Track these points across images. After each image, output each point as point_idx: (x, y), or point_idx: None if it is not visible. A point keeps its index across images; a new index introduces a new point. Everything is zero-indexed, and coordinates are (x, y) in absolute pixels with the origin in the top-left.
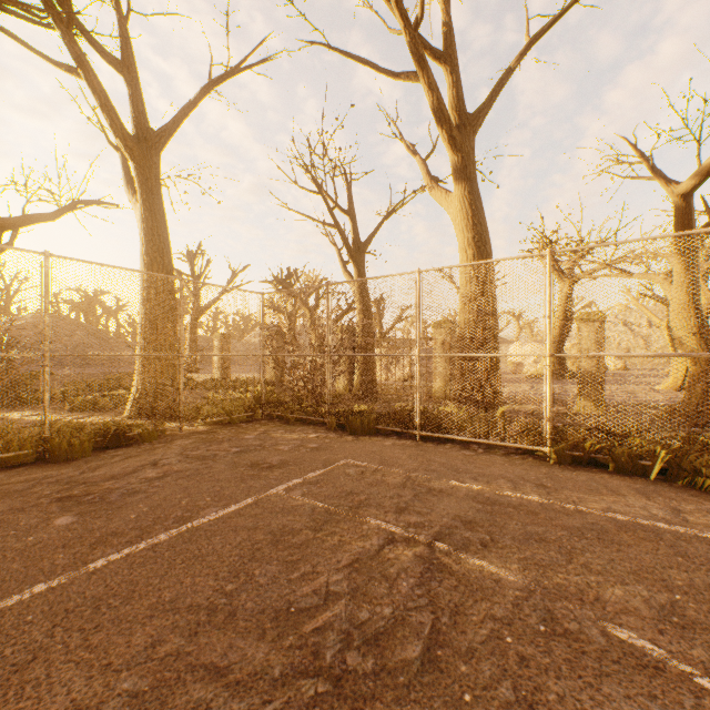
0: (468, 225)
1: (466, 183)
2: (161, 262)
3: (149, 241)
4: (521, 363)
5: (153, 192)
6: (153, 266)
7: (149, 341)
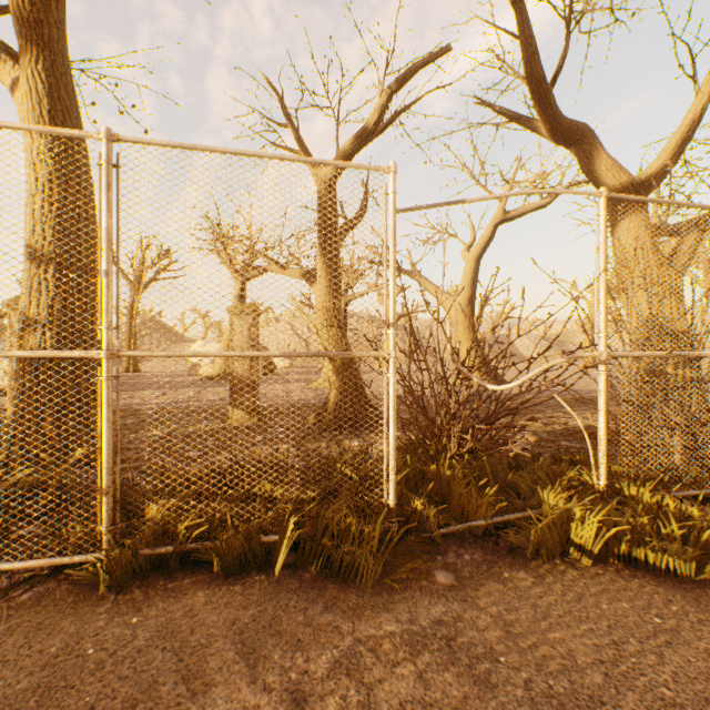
0: (42, 123)
1: (42, 51)
2: None
3: None
4: (199, 363)
5: None
6: None
7: None
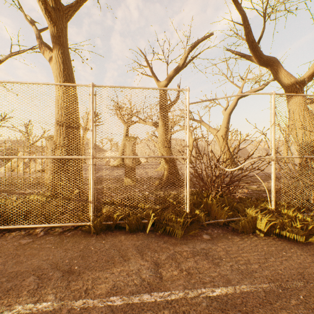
0: (61, 73)
1: (60, 47)
2: None
3: None
4: (109, 160)
5: None
6: None
7: None
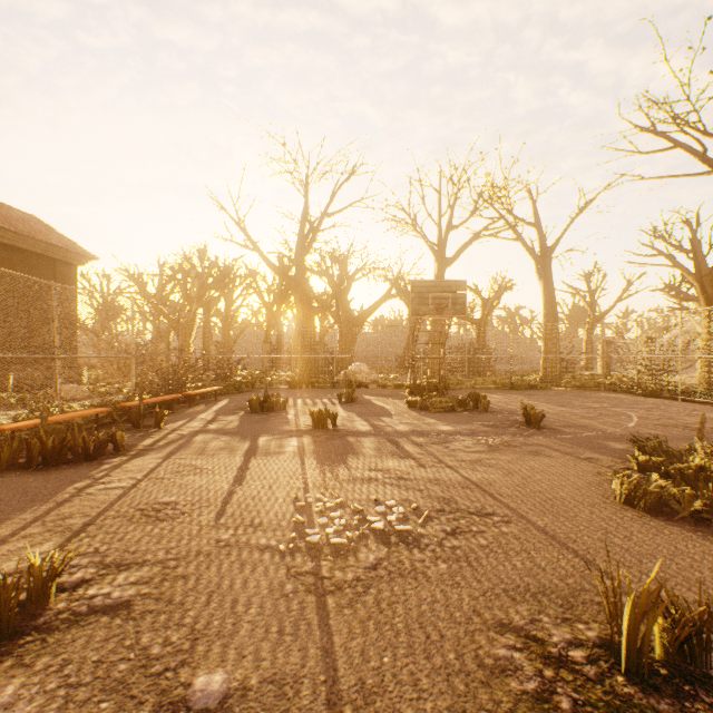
0: None
1: None
2: (551, 312)
3: (545, 302)
4: None
5: (548, 277)
6: (547, 314)
7: (545, 350)
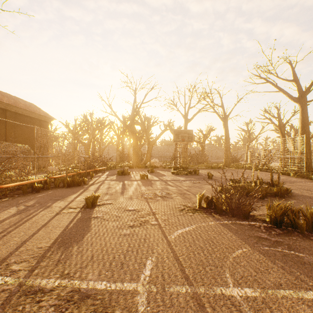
0: (299, 123)
1: (301, 111)
2: (227, 139)
3: (225, 136)
4: None
5: (226, 126)
6: (226, 140)
7: (225, 154)
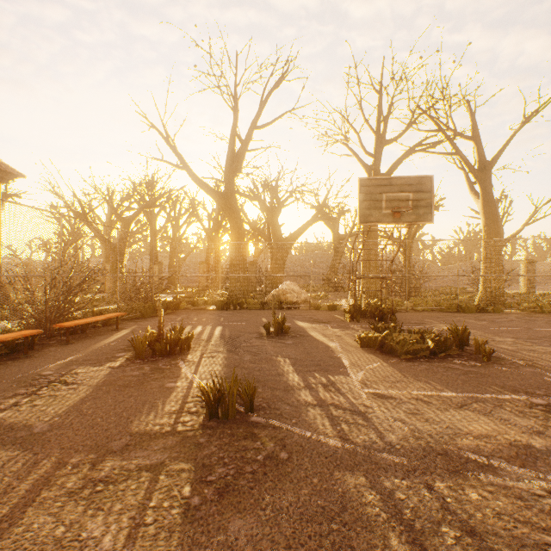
0: None
1: None
2: (493, 228)
3: (486, 218)
4: None
5: (488, 192)
6: (489, 231)
7: (486, 268)
